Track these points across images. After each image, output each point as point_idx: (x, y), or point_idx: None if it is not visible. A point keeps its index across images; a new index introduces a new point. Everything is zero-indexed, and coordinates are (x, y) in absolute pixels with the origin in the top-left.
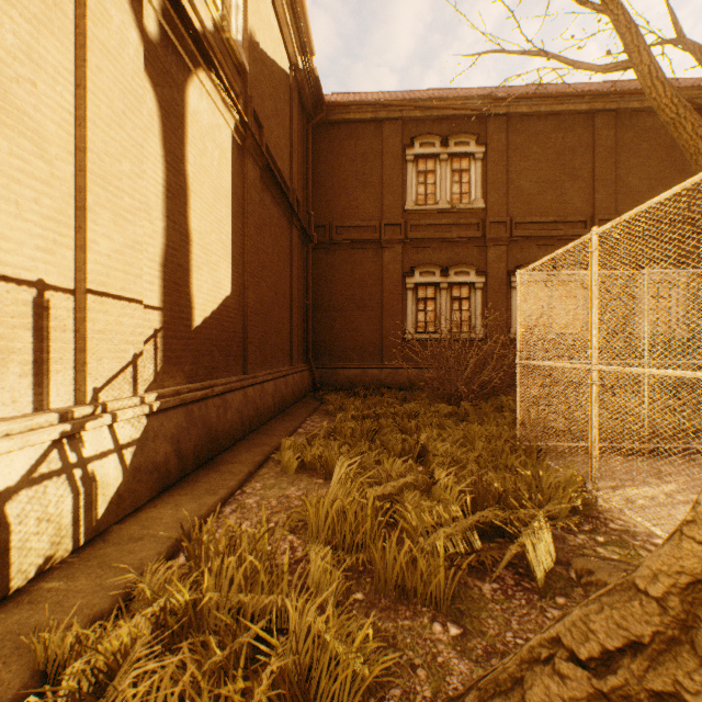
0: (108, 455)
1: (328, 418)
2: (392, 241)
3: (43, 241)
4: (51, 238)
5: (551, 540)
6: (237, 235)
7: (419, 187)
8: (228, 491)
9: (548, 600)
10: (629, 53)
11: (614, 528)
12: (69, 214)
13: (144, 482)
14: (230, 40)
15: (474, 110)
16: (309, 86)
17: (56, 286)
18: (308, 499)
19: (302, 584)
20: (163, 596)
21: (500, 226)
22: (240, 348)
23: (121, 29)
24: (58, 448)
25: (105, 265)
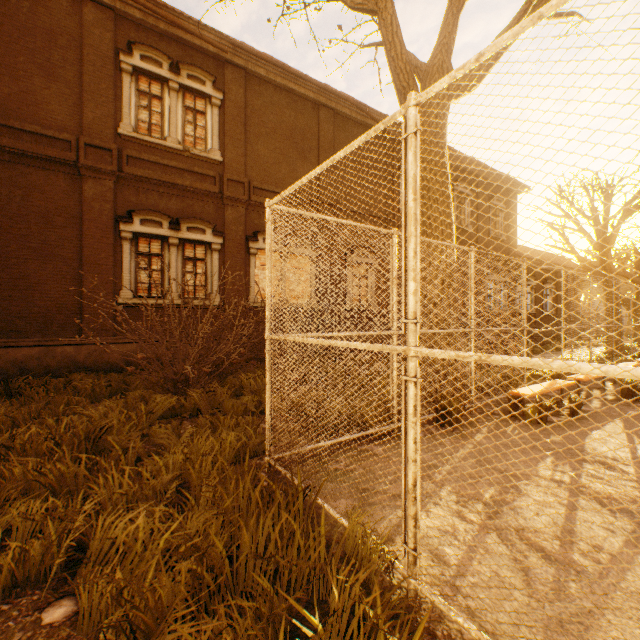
0: None
1: None
2: (98, 170)
3: None
4: None
5: None
6: None
7: (141, 111)
8: None
9: None
10: None
11: None
12: None
13: None
14: None
15: (211, 43)
16: None
17: None
18: None
19: None
20: None
21: (239, 186)
22: None
23: None
24: None
25: None
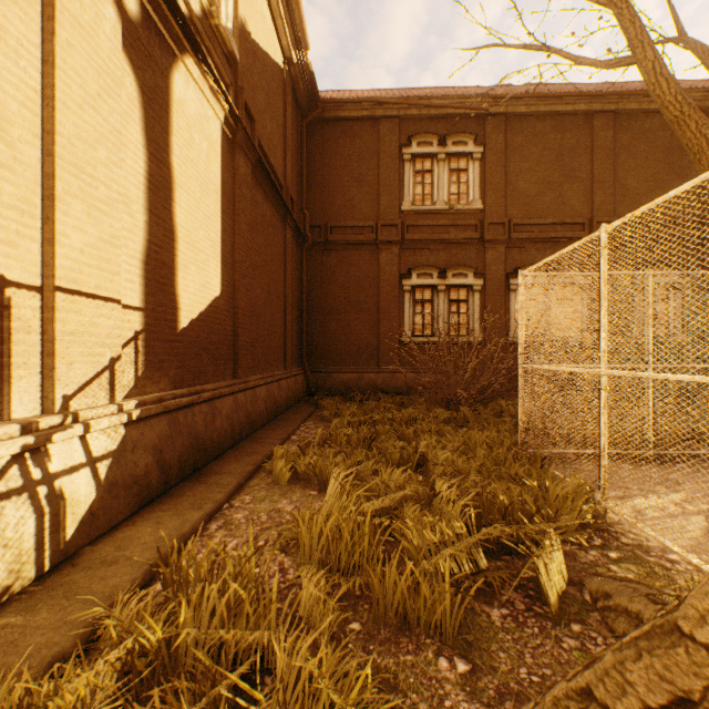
0: (78, 470)
1: (323, 424)
2: (388, 242)
3: (3, 232)
4: (12, 229)
5: (562, 558)
6: (227, 233)
7: (416, 187)
8: (215, 506)
9: (563, 628)
10: (632, 48)
11: (626, 542)
12: (35, 203)
13: (121, 497)
14: (220, 26)
15: (472, 109)
16: (304, 81)
17: (19, 283)
18: (300, 516)
19: (292, 612)
20: (135, 631)
21: (499, 227)
22: (231, 351)
23: (95, 3)
24: (19, 463)
25: (77, 261)
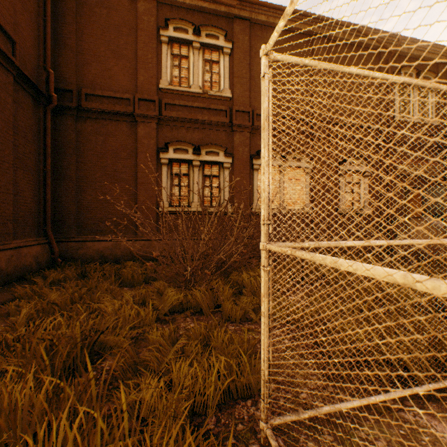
0: None
1: None
2: (146, 116)
3: None
4: None
5: None
6: None
7: (174, 69)
8: None
9: None
10: None
11: None
12: None
13: None
14: None
15: (222, 2)
16: None
17: None
18: None
19: None
20: None
21: (245, 115)
22: None
23: None
24: None
25: None
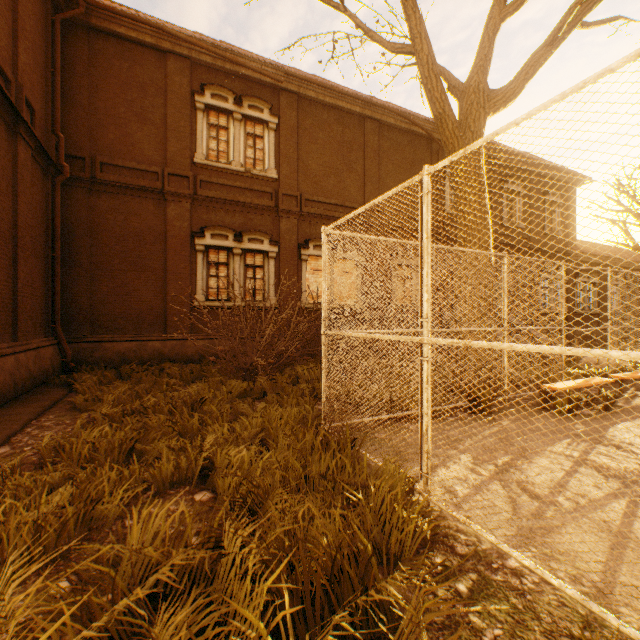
0: None
1: (72, 416)
2: (178, 194)
3: None
4: None
5: None
6: None
7: (211, 141)
8: None
9: None
10: (413, 37)
11: (464, 552)
12: None
13: None
14: None
15: (268, 76)
16: None
17: None
18: None
19: None
20: None
21: (292, 200)
22: None
23: None
24: None
25: None
